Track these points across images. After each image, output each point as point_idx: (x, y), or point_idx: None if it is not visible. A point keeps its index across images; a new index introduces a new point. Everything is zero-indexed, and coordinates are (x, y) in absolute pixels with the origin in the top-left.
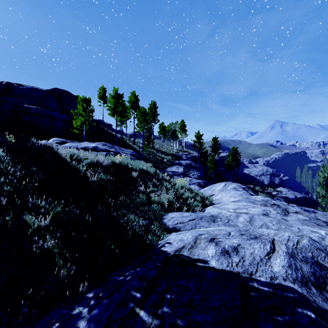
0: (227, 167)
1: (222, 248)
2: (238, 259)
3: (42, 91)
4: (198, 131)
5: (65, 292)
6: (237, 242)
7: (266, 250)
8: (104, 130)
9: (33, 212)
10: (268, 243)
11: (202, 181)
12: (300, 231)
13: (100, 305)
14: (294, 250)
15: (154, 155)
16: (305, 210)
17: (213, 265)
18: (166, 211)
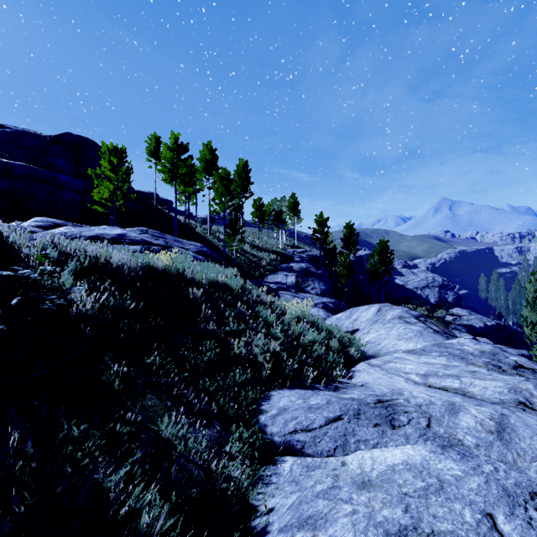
0: (371, 275)
1: None
2: None
3: (42, 139)
4: (321, 212)
5: None
6: None
7: None
8: (157, 209)
9: None
10: None
11: (331, 300)
12: None
13: None
14: None
15: (243, 253)
16: None
17: None
18: (266, 386)
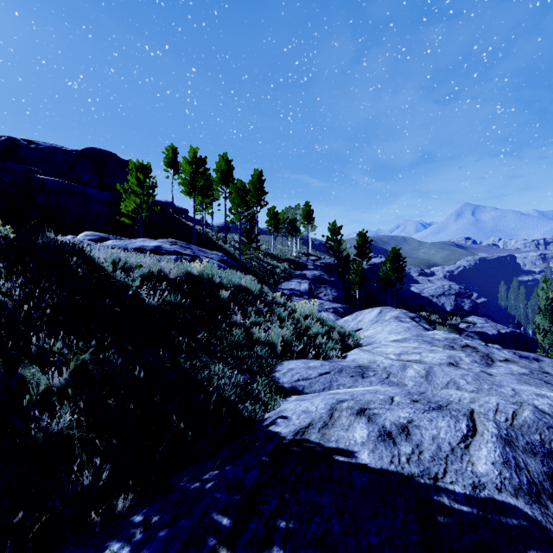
0: (383, 282)
1: (380, 428)
2: (409, 448)
3: (69, 153)
4: (334, 221)
5: (91, 512)
6: (407, 415)
7: (461, 431)
8: (175, 219)
9: (40, 363)
10: (463, 418)
11: (341, 306)
12: (516, 394)
13: (153, 541)
14: (511, 431)
15: (258, 261)
16: (521, 356)
17: (365, 461)
18: (280, 359)
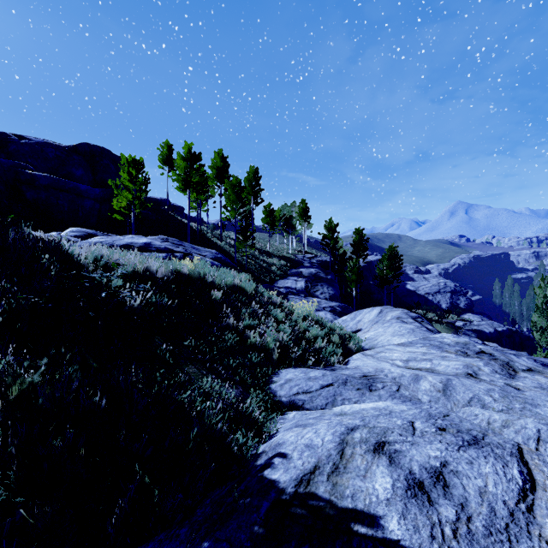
0: (380, 280)
1: (407, 474)
2: (452, 510)
3: (61, 149)
4: (330, 218)
5: None
6: (438, 454)
7: (514, 482)
8: (170, 216)
9: None
10: (511, 460)
11: (338, 304)
12: None
13: None
14: None
15: (254, 258)
16: (543, 364)
17: (395, 535)
18: (276, 366)
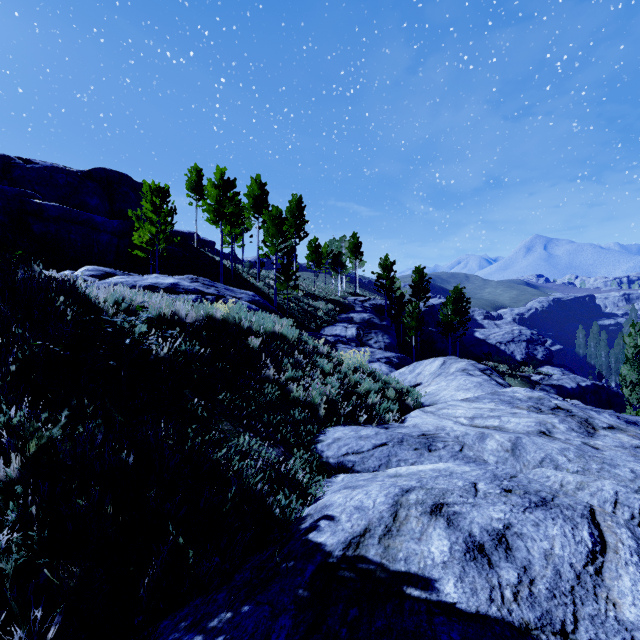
0: (444, 327)
1: (467, 537)
2: (514, 573)
3: (73, 175)
4: (386, 255)
5: None
6: (501, 516)
7: (583, 544)
8: (199, 252)
9: None
10: (582, 522)
11: (395, 355)
12: (637, 478)
13: None
14: None
15: (297, 302)
16: (627, 421)
17: (451, 597)
18: (323, 424)
